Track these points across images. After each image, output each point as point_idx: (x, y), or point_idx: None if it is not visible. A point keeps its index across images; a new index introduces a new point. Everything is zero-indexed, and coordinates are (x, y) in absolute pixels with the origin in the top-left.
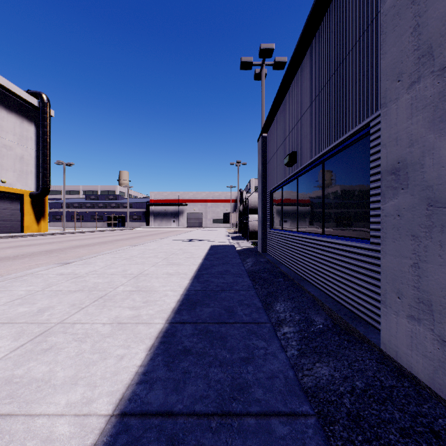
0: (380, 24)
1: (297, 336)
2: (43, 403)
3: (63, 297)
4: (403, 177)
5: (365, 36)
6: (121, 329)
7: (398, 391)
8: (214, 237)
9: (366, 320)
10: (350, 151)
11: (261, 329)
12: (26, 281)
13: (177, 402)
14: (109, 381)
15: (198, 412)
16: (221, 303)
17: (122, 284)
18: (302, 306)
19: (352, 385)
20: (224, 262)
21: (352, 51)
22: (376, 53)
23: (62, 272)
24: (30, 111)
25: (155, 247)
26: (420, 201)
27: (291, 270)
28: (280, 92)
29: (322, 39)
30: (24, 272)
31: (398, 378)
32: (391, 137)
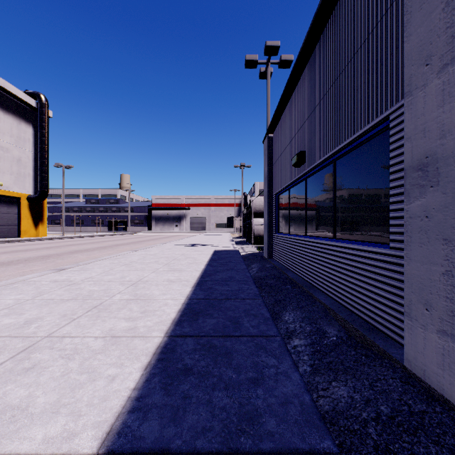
0: (401, 6)
1: (309, 350)
2: (16, 438)
3: (54, 306)
4: (432, 173)
5: (383, 21)
6: (115, 344)
7: (430, 419)
8: (218, 242)
9: (385, 332)
10: (365, 148)
11: (271, 343)
12: (17, 289)
13: (175, 436)
14: (97, 409)
15: (200, 450)
16: (225, 313)
17: (119, 292)
18: (312, 316)
19: (377, 411)
20: (228, 268)
21: (368, 39)
22: (397, 38)
23: (56, 279)
24: (28, 112)
25: (156, 252)
26: (454, 200)
27: (299, 277)
28: (287, 89)
29: (333, 29)
30: (16, 278)
31: (428, 402)
32: (418, 129)
